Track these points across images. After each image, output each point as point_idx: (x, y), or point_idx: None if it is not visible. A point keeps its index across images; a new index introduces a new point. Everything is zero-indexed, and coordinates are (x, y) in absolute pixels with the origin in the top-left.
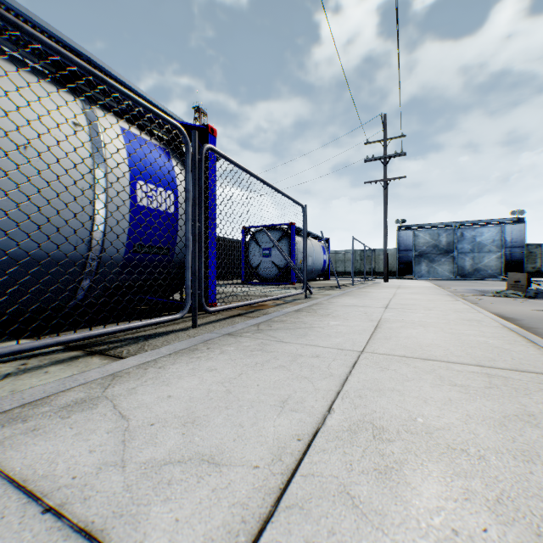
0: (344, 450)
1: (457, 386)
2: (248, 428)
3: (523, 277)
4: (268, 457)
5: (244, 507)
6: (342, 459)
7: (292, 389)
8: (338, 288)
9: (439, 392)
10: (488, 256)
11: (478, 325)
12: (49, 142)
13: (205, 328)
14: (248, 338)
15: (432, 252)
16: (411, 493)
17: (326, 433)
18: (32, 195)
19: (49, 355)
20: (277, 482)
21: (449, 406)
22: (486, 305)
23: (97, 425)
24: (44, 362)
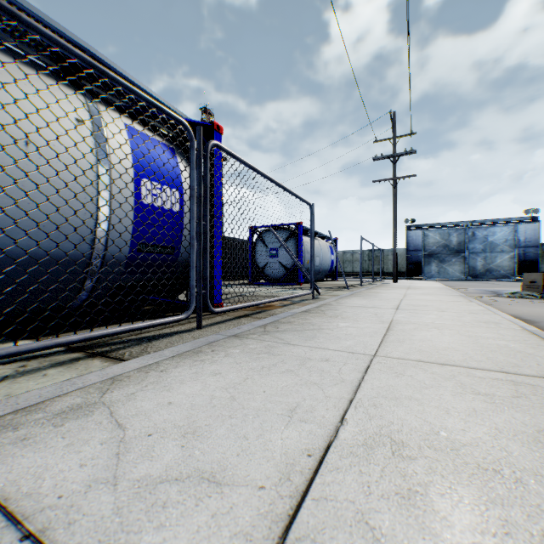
0: (360, 468)
1: (481, 395)
2: (253, 440)
3: (539, 278)
4: (275, 476)
5: (248, 538)
6: (358, 480)
7: (301, 397)
8: (346, 289)
9: (462, 401)
10: (500, 256)
11: (496, 327)
12: (51, 138)
13: (210, 329)
14: (254, 340)
15: (442, 252)
16: (440, 524)
17: (339, 447)
18: (30, 191)
19: (50, 356)
20: (286, 507)
21: (474, 418)
22: (501, 307)
23: (91, 435)
24: (44, 364)
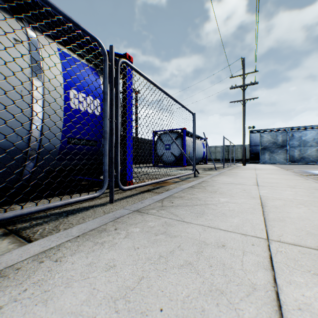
0: None
1: None
2: None
3: None
4: None
5: None
6: None
7: None
8: (214, 170)
9: None
10: (310, 149)
11: None
12: None
13: (120, 204)
14: (153, 216)
15: (272, 146)
16: None
17: None
18: None
19: None
20: None
21: None
22: None
23: None
24: None
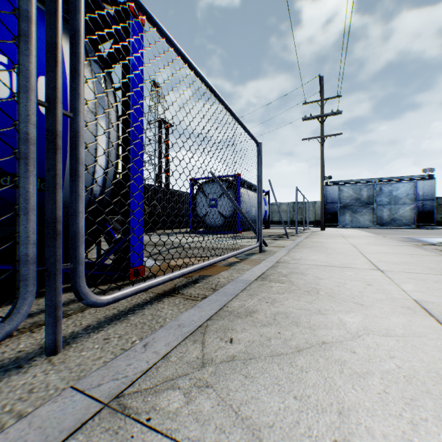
0: None
1: None
2: None
3: None
4: None
5: None
6: None
7: None
8: (285, 238)
9: None
10: (403, 208)
11: None
12: None
13: (77, 355)
14: None
15: (354, 204)
16: None
17: None
18: None
19: None
20: None
21: None
22: None
23: None
24: None
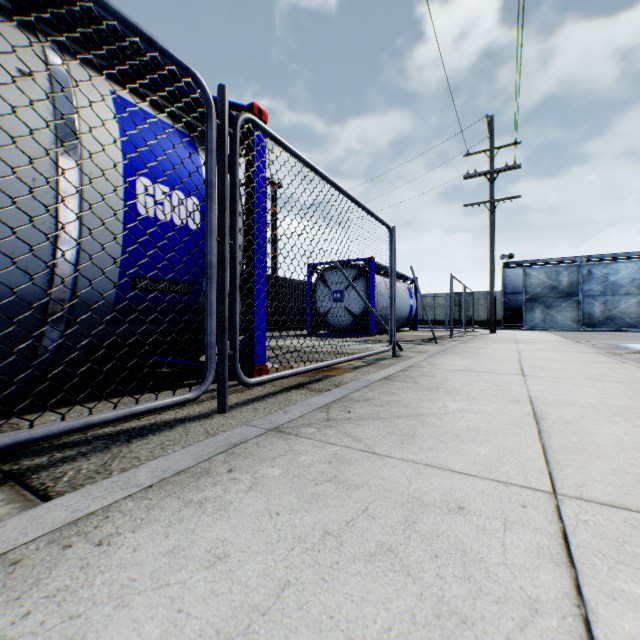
0: None
1: None
2: None
3: None
4: None
5: None
6: None
7: None
8: (433, 342)
9: None
10: (625, 300)
11: None
12: None
13: (240, 414)
14: (309, 442)
15: (548, 295)
16: None
17: None
18: None
19: None
20: None
21: None
22: None
23: None
24: None
